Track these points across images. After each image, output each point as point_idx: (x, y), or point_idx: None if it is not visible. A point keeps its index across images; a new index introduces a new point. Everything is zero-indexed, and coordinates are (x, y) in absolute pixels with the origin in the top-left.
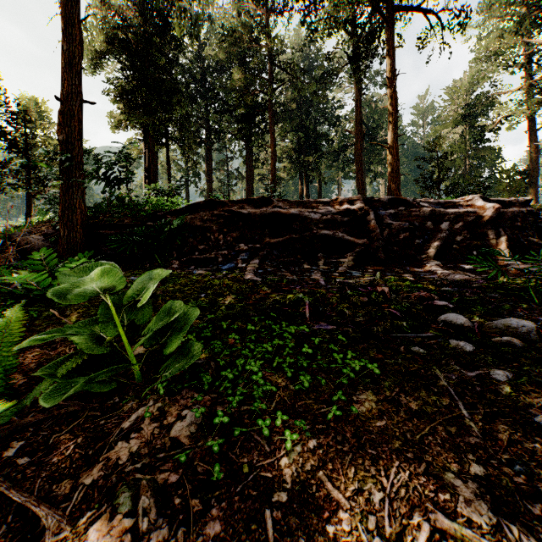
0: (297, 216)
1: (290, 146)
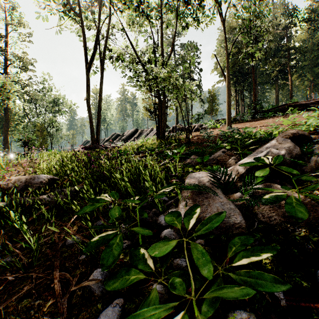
0: (305, 103)
1: (298, 77)
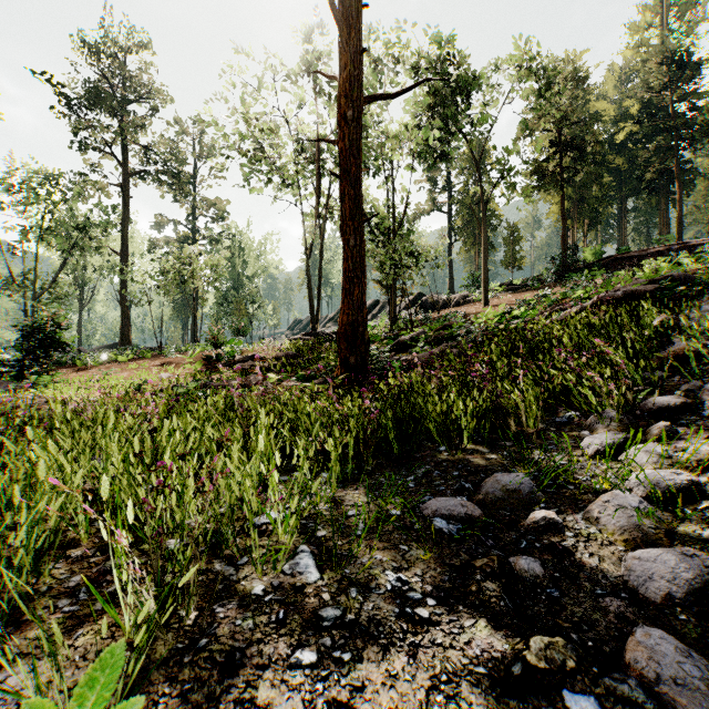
0: (638, 255)
1: None
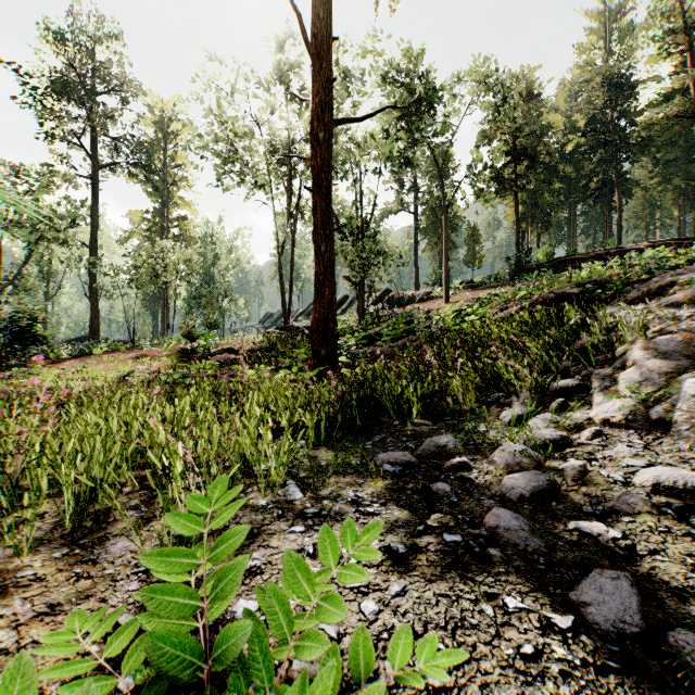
0: (582, 258)
1: (656, 184)
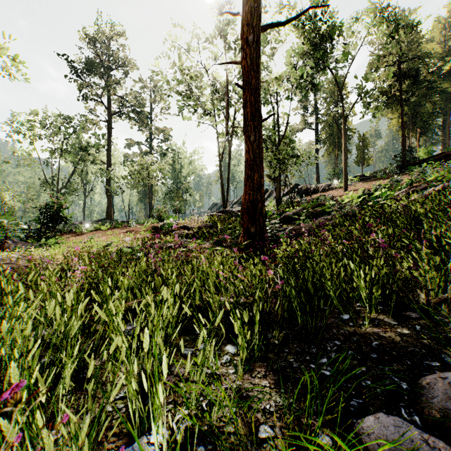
0: None
1: None
